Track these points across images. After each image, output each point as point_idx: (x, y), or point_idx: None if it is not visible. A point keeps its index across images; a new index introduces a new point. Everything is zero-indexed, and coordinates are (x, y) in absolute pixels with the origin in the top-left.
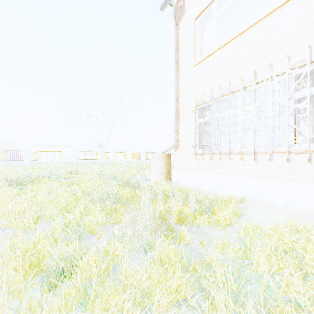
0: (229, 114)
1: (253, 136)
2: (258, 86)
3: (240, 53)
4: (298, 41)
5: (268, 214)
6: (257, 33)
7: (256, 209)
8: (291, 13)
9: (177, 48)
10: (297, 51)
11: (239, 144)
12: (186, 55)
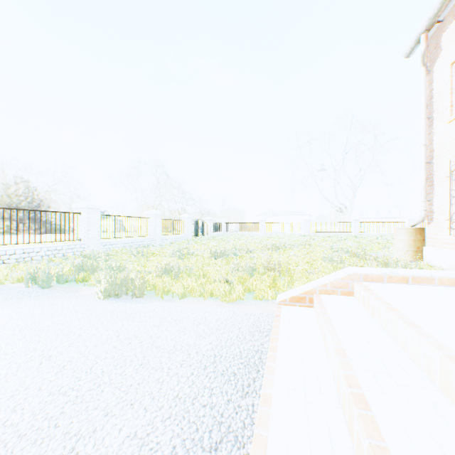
0: None
1: None
2: None
3: None
4: None
5: None
6: None
7: None
8: None
9: (430, 97)
10: None
11: None
12: (440, 107)
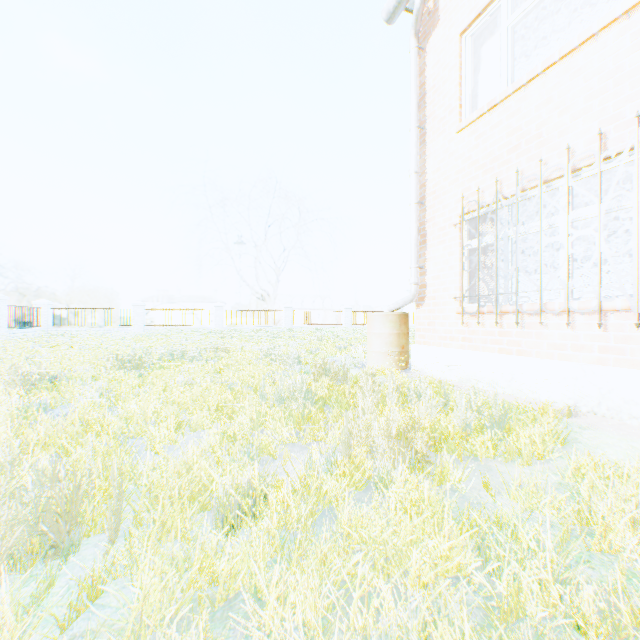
0: (540, 228)
1: (598, 275)
2: (608, 164)
3: (564, 96)
4: None
5: (634, 444)
6: (607, 48)
7: (603, 432)
8: None
9: (421, 97)
10: None
11: (563, 292)
12: (440, 109)
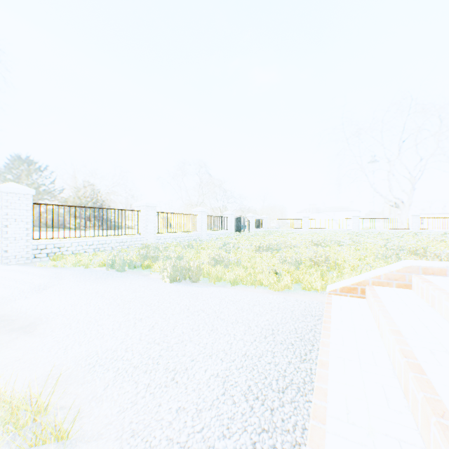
0: None
1: None
2: None
3: None
4: None
5: None
6: None
7: None
8: None
9: None
10: None
11: None
12: None
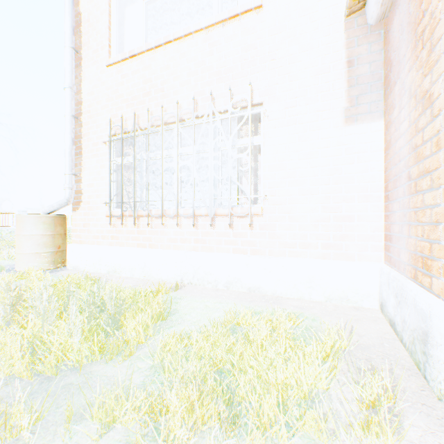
0: (162, 155)
1: (193, 192)
2: (198, 121)
3: (177, 67)
4: (240, 75)
5: (208, 303)
6: (198, 47)
7: (194, 298)
8: (234, 36)
9: (78, 24)
10: (239, 87)
11: (176, 202)
12: (94, 42)
